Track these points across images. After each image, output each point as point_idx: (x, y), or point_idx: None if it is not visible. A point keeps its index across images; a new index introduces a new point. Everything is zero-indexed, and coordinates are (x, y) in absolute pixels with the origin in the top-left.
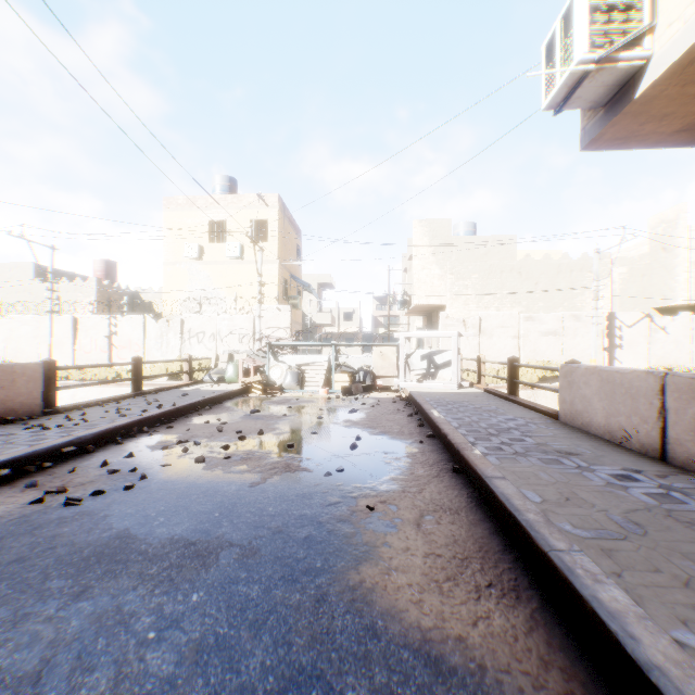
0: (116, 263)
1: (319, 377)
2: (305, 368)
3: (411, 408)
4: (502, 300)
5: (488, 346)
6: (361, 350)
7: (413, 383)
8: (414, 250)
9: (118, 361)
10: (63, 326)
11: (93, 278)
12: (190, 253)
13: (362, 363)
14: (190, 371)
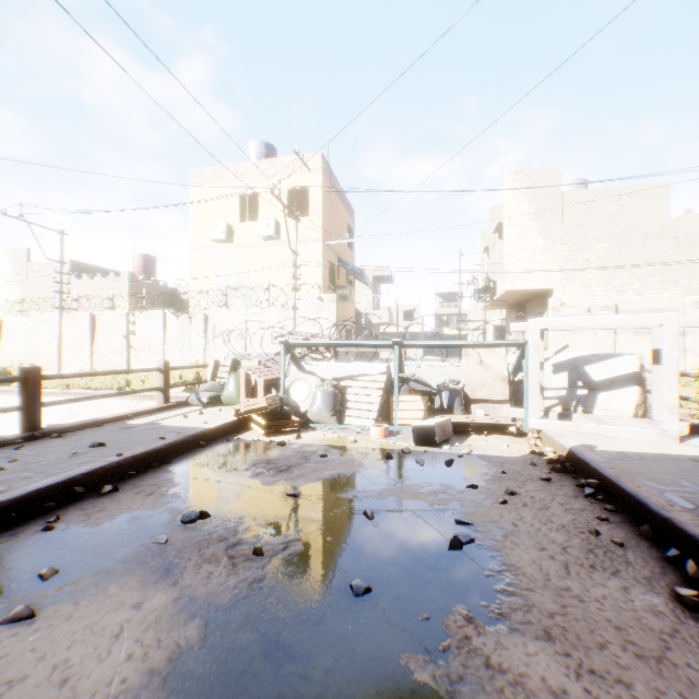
0: (155, 258)
1: (371, 401)
2: (347, 385)
3: (624, 524)
4: (644, 279)
5: (628, 348)
6: (422, 352)
7: (560, 423)
8: (505, 214)
9: (137, 365)
10: (80, 325)
11: (126, 273)
12: (217, 234)
13: (443, 375)
14: (167, 387)
